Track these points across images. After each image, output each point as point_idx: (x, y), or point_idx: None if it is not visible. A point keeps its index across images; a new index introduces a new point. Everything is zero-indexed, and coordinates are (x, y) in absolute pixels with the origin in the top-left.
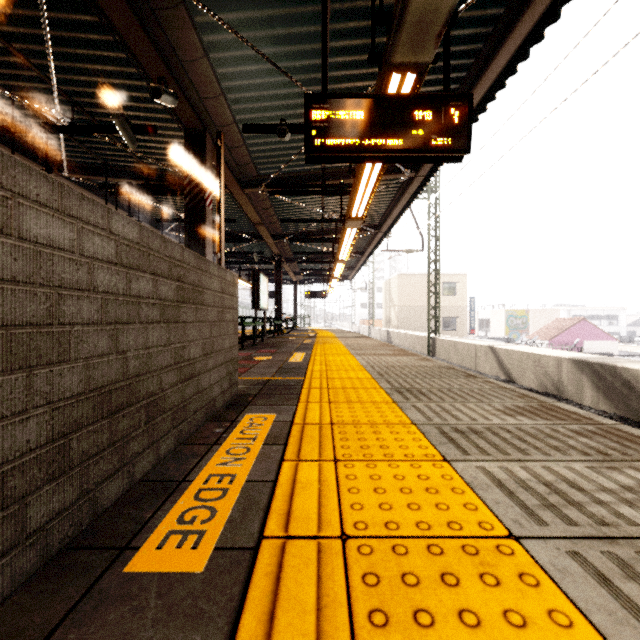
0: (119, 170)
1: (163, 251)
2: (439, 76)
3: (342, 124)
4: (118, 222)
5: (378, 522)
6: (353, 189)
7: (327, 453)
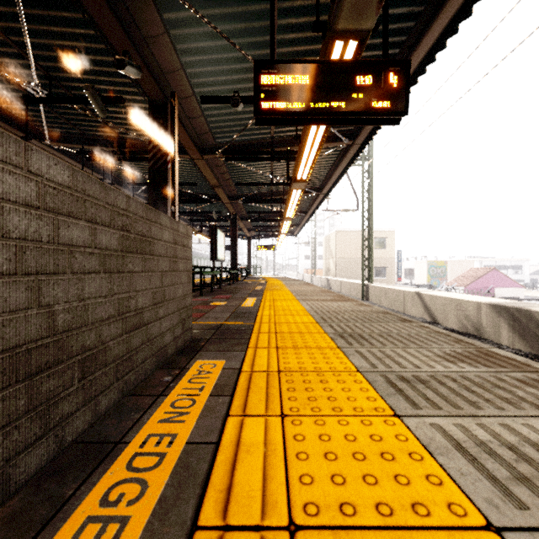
0: (94, 139)
1: (104, 198)
2: (375, 52)
3: (289, 88)
4: (41, 161)
5: (331, 503)
6: (298, 154)
7: (274, 406)
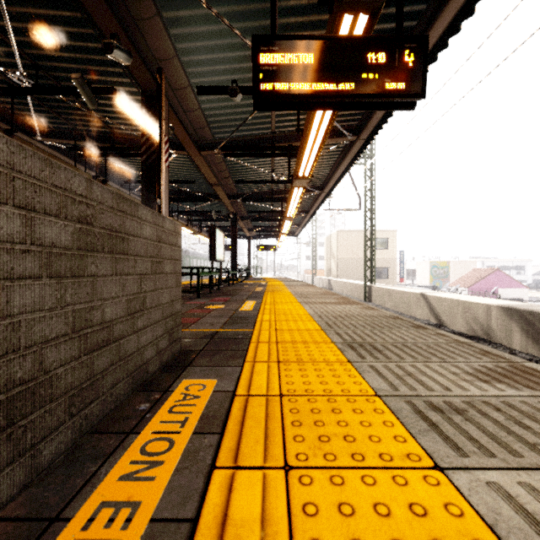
0: (87, 134)
1: (48, 178)
2: None
3: (291, 67)
4: None
5: None
6: (301, 148)
7: (275, 451)
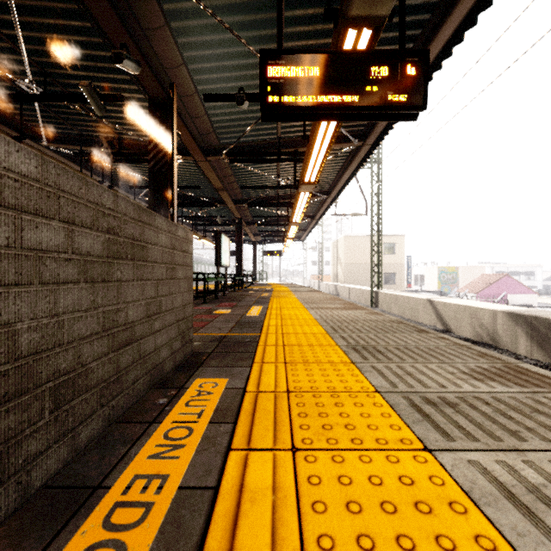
0: (93, 140)
1: (84, 195)
2: (388, 47)
3: (298, 80)
4: None
5: None
6: (307, 154)
7: (283, 437)
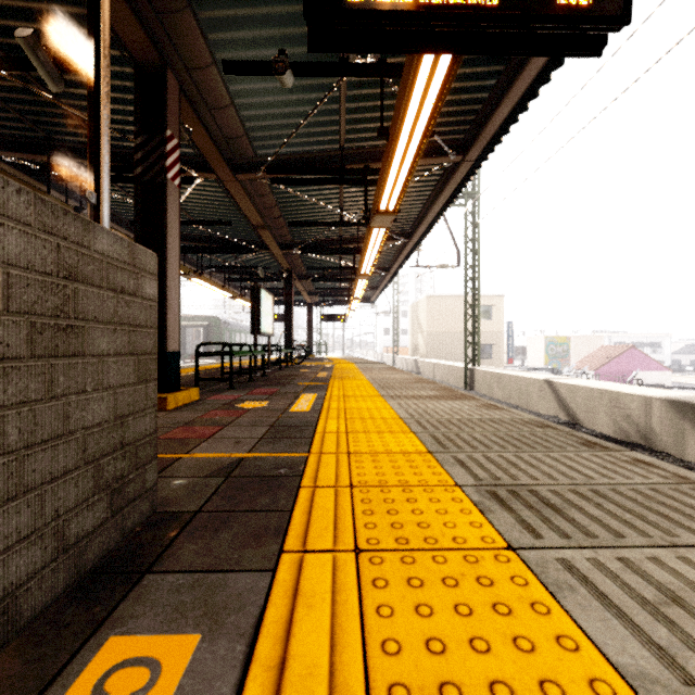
0: (68, 147)
1: None
2: None
3: None
4: None
5: None
6: (385, 161)
7: None
